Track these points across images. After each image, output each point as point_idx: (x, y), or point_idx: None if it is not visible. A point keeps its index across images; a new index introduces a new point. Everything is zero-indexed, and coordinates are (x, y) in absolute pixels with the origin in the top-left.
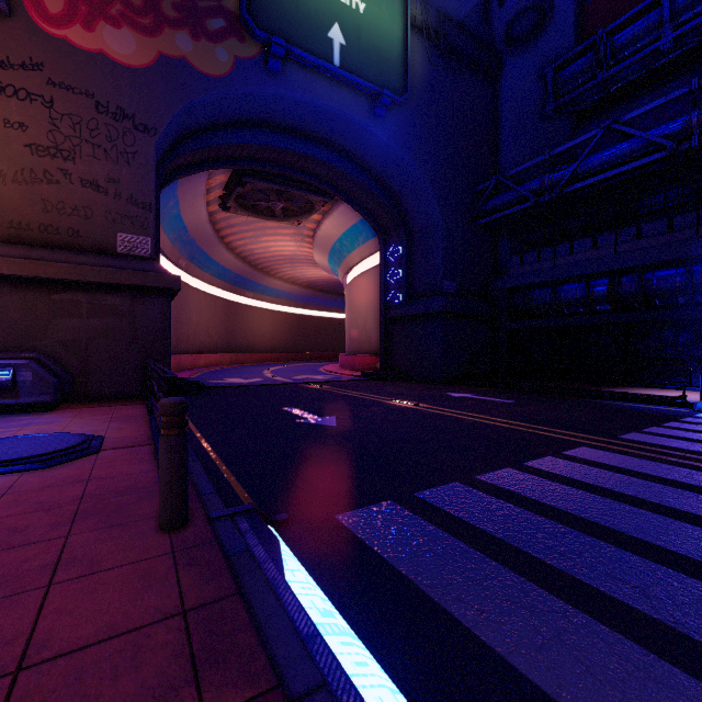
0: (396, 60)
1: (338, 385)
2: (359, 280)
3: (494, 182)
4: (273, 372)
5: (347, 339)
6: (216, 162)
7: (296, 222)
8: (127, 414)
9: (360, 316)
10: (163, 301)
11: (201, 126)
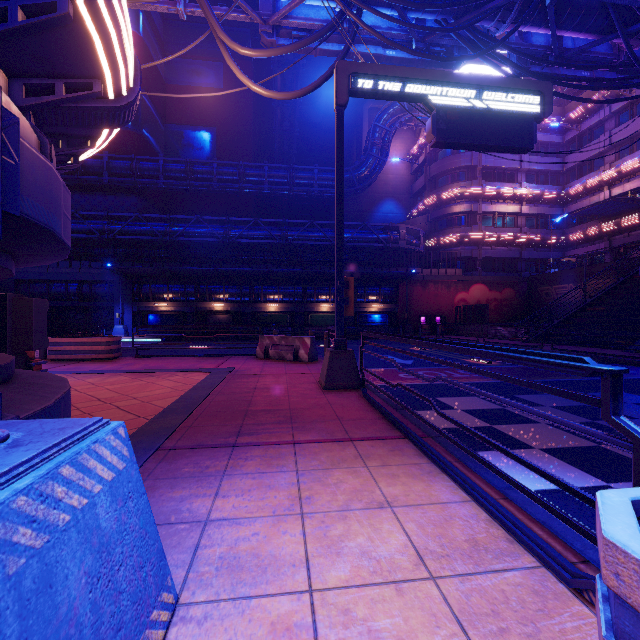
0: None
1: None
2: None
3: None
4: None
5: None
6: None
7: None
8: None
9: None
10: None
11: None
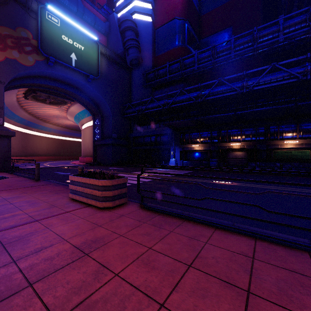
0: (95, 65)
1: (75, 167)
2: (86, 129)
3: (128, 105)
4: (48, 164)
5: (82, 151)
6: (25, 86)
7: (59, 106)
8: (2, 174)
9: (86, 143)
10: (8, 139)
11: (20, 77)
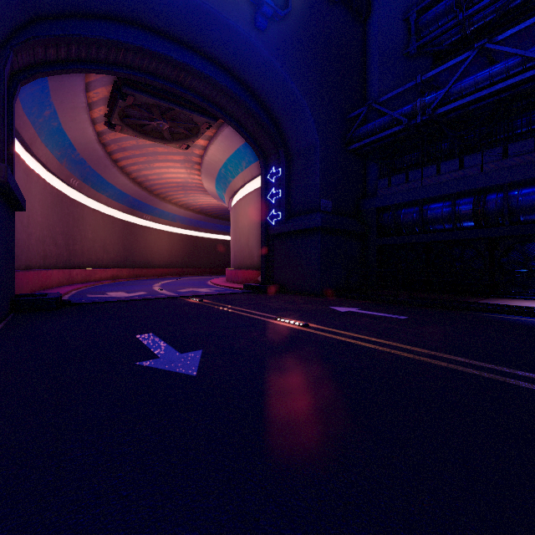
0: None
1: (219, 299)
2: (242, 202)
3: (366, 108)
4: (163, 285)
5: (232, 255)
6: (88, 64)
7: (183, 145)
8: None
9: (243, 234)
10: None
11: (58, 7)
